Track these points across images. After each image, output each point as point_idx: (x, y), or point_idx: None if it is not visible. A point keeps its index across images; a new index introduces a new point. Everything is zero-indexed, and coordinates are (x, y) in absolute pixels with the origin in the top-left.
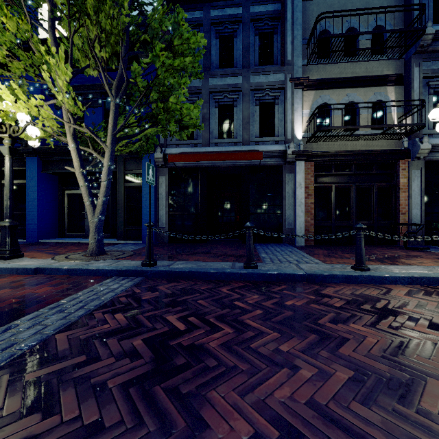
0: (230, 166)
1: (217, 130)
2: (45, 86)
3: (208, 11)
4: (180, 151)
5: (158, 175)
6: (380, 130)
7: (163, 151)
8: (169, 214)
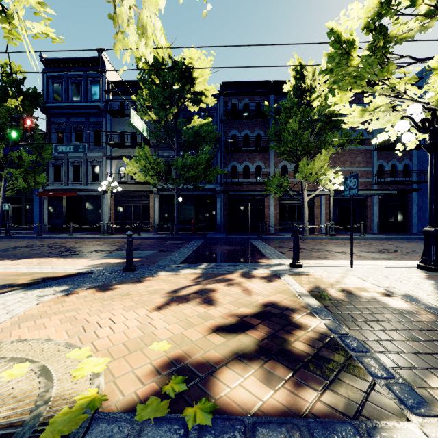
0: (77, 195)
1: (72, 178)
2: None
3: (69, 119)
4: (52, 188)
5: (43, 199)
6: None
7: (44, 188)
8: (48, 218)
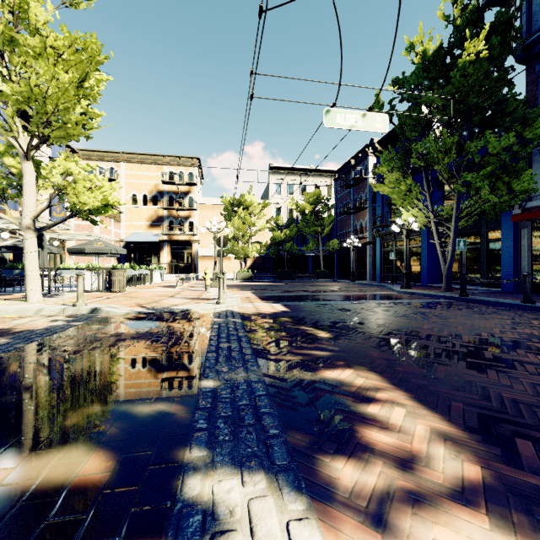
0: None
1: None
2: (432, 177)
3: None
4: None
5: (519, 228)
6: None
7: (522, 207)
8: (531, 265)
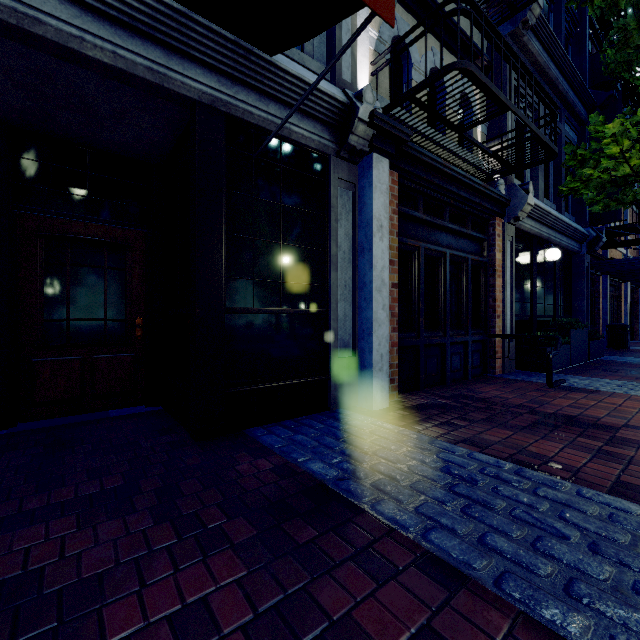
0: (133, 72)
1: None
2: None
3: None
4: None
5: None
6: (469, 153)
7: None
8: None
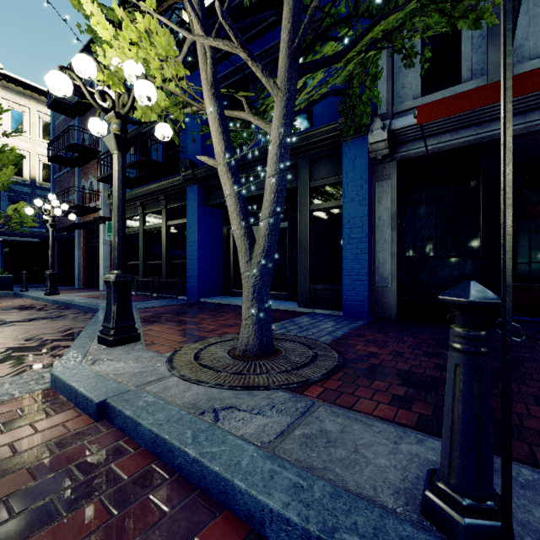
0: None
1: (537, 36)
2: None
3: None
4: None
5: (373, 180)
6: None
7: (387, 126)
8: (397, 258)
